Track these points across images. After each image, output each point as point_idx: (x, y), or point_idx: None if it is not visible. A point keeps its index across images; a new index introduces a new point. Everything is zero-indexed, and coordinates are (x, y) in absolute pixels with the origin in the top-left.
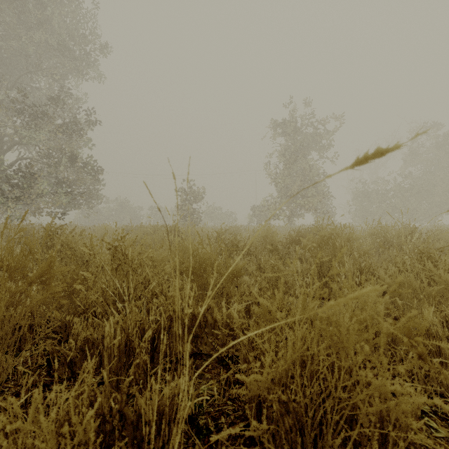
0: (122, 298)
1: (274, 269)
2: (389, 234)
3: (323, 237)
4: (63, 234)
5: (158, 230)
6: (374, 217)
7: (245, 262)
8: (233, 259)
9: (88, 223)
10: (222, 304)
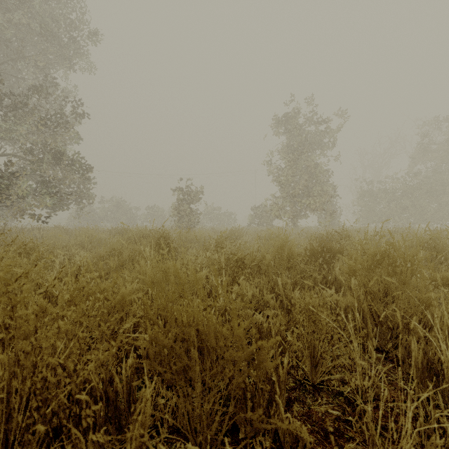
0: (4, 415)
1: (309, 312)
2: (443, 245)
3: (375, 255)
4: (18, 243)
5: (140, 238)
6: (381, 217)
7: (278, 338)
8: (237, 281)
9: (82, 224)
10: (226, 442)
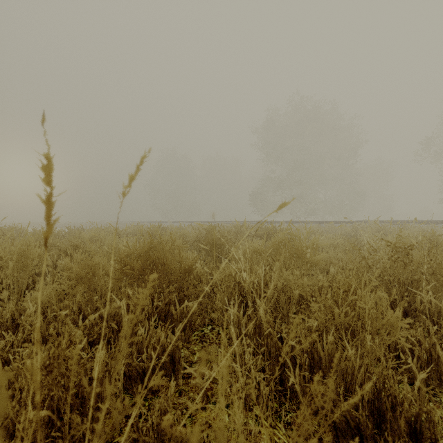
0: None
1: None
2: None
3: None
4: None
5: None
6: None
7: None
8: None
9: None
10: None
